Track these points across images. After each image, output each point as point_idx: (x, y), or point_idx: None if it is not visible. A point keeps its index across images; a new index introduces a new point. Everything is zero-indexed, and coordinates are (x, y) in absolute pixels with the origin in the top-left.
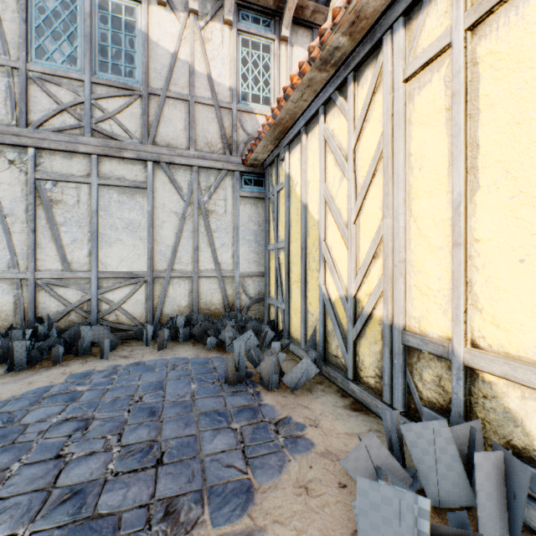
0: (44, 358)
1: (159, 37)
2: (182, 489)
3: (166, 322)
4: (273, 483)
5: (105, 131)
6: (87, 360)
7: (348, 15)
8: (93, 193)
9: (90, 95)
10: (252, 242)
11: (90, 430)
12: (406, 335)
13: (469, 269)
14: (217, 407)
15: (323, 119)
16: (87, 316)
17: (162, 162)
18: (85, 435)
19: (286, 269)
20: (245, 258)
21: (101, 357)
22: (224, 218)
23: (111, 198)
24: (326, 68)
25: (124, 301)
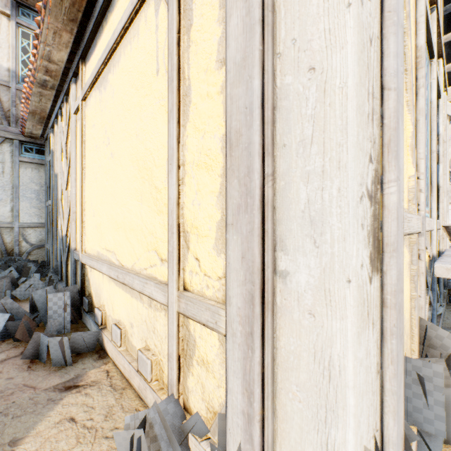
0: None
1: None
2: None
3: None
4: None
5: None
6: None
7: (40, 67)
8: None
9: None
10: (34, 199)
11: None
12: (74, 253)
13: (84, 216)
14: None
15: (61, 118)
16: None
17: None
18: None
19: (51, 220)
20: (26, 212)
21: None
22: (2, 177)
23: None
24: (47, 89)
25: None
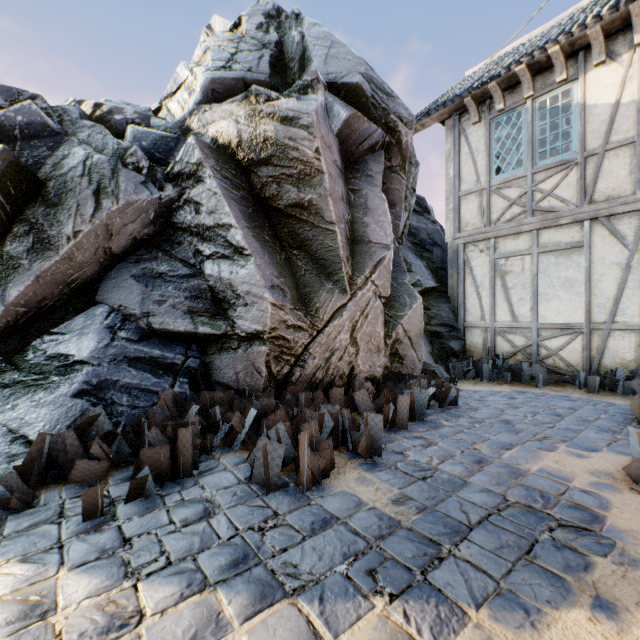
0: (499, 380)
1: (596, 97)
2: (556, 436)
3: (603, 373)
4: (617, 454)
5: (542, 209)
6: (525, 386)
7: None
8: (533, 261)
9: (531, 184)
10: None
11: (518, 409)
12: None
13: None
14: (611, 427)
15: None
16: (528, 358)
17: (599, 218)
18: (515, 410)
19: None
20: None
21: (535, 386)
22: None
23: (548, 261)
24: None
25: (559, 348)
